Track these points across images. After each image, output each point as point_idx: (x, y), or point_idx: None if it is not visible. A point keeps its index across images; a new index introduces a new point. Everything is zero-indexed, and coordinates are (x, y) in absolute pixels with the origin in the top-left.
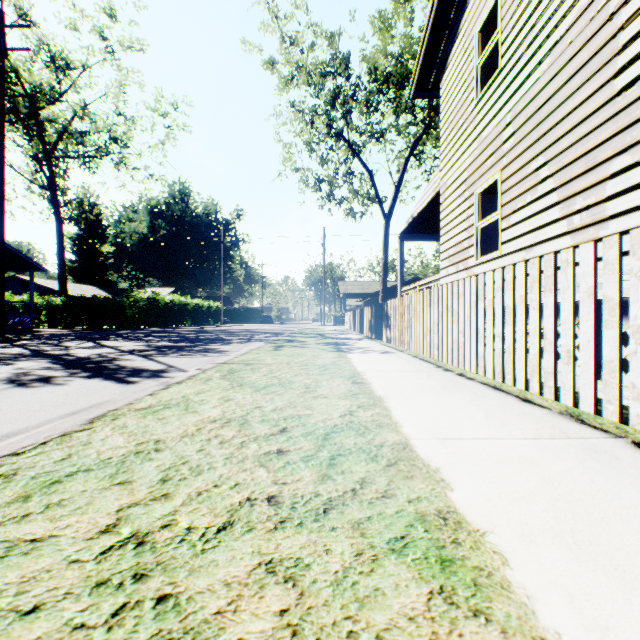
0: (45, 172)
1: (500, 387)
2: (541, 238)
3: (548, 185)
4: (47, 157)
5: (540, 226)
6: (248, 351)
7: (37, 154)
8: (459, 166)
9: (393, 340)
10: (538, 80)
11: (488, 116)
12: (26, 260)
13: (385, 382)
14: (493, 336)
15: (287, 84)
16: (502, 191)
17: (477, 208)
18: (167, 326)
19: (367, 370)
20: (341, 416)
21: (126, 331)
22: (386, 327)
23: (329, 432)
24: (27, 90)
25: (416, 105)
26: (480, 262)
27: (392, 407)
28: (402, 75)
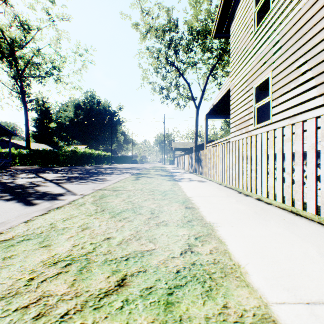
0: (19, 85)
1: (298, 212)
2: (302, 110)
3: (308, 75)
4: (19, 76)
5: (301, 102)
6: (119, 180)
7: (15, 75)
8: (242, 72)
9: (204, 173)
10: (300, 10)
11: (262, 40)
12: (6, 130)
13: (209, 207)
14: (282, 173)
15: (144, 37)
16: (272, 83)
17: (255, 96)
18: (82, 165)
19: (193, 195)
20: (182, 254)
21: (58, 168)
22: (199, 166)
23: (172, 287)
24: (8, 41)
25: (213, 48)
26: (257, 127)
27: (225, 238)
28: (206, 31)
